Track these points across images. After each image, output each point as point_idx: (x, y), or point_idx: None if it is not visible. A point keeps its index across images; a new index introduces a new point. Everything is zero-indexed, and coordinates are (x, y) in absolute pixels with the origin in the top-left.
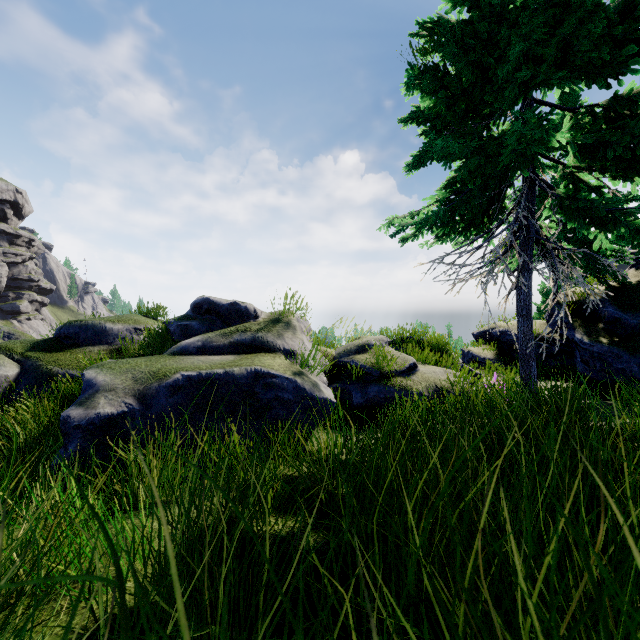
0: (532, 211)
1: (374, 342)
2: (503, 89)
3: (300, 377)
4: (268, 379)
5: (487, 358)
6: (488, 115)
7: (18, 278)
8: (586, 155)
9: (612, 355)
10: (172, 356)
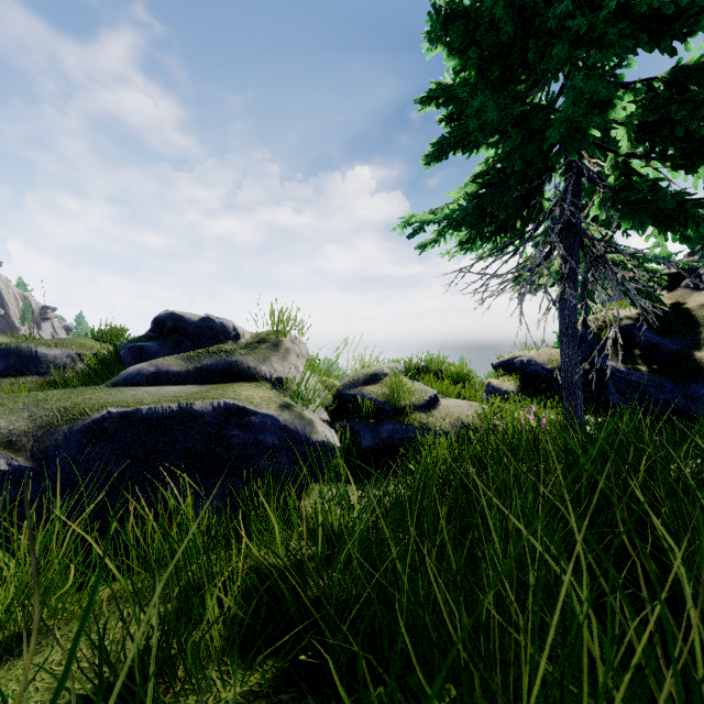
0: (578, 208)
1: (386, 371)
2: (551, 46)
3: (291, 414)
4: (244, 417)
5: (509, 391)
6: (525, 92)
7: None
8: (647, 136)
9: (653, 384)
10: (110, 387)
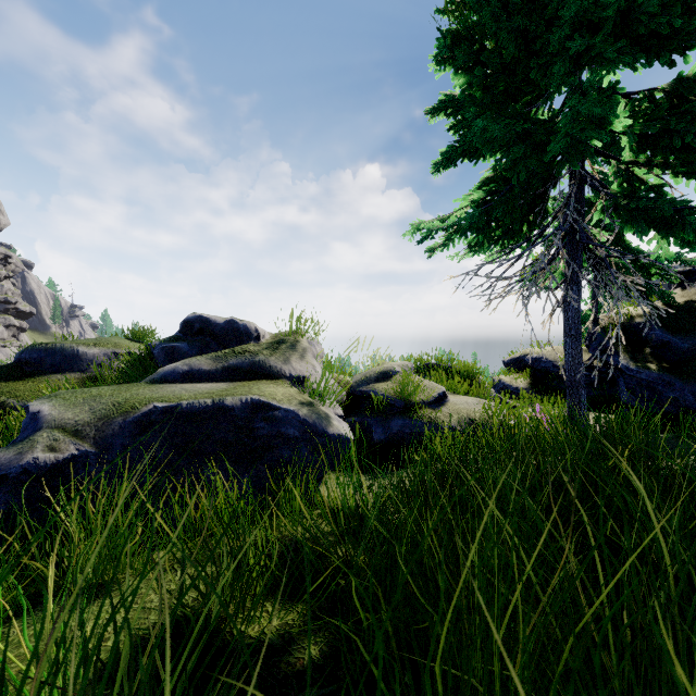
0: (582, 214)
1: (397, 368)
2: (552, 64)
3: (309, 409)
4: (268, 411)
5: (520, 388)
6: (530, 103)
7: None
8: (647, 146)
9: (663, 383)
10: (150, 384)
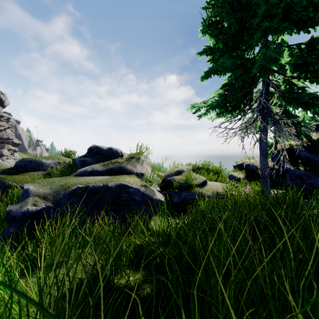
0: (268, 100)
1: (184, 169)
2: (254, 33)
3: (145, 188)
4: (127, 189)
5: (241, 178)
6: (244, 49)
7: (2, 138)
8: (297, 69)
9: (306, 176)
10: (75, 176)
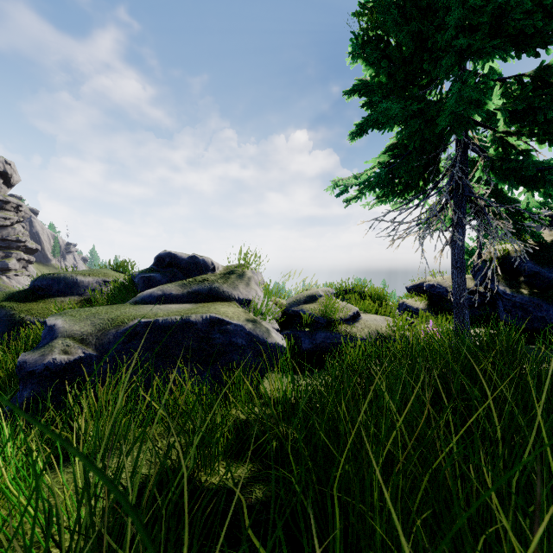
0: (465, 172)
1: (321, 293)
2: (441, 58)
3: (253, 324)
4: (223, 326)
5: (419, 308)
6: (425, 86)
7: (7, 239)
8: (516, 120)
9: (533, 305)
10: (133, 305)
